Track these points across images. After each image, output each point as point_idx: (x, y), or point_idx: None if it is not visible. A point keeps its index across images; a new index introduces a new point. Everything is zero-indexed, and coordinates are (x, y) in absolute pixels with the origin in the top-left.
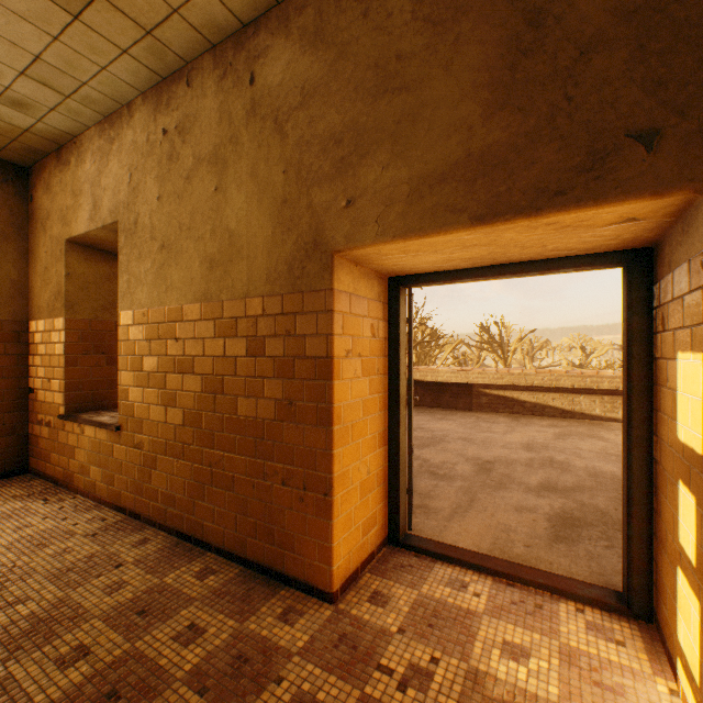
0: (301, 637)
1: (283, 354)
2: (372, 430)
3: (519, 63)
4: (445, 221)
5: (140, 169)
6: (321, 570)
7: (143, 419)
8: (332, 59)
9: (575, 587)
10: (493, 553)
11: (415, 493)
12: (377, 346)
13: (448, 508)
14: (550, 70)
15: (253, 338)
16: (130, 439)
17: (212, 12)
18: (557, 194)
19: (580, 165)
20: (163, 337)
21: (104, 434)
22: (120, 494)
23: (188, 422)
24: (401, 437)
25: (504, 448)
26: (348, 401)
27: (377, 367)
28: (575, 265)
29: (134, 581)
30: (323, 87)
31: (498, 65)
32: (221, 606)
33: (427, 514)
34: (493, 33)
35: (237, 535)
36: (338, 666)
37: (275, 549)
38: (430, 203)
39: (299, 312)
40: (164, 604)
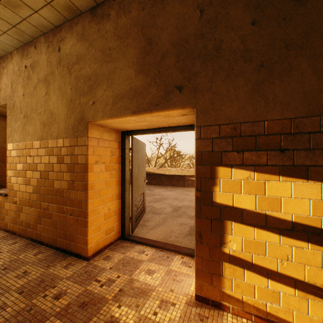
0: (70, 273)
1: (71, 162)
2: (112, 193)
3: (145, 57)
4: (124, 112)
5: (15, 82)
6: (84, 248)
7: (17, 190)
8: (87, 46)
9: (184, 249)
10: (162, 240)
11: (142, 220)
12: (115, 159)
13: (153, 225)
14: (154, 61)
15: (59, 156)
16: (11, 200)
17: (41, 21)
18: (156, 105)
19: (162, 96)
20: (25, 155)
21: (1, 198)
22: (7, 224)
23: (35, 191)
24: (126, 196)
25: (189, 201)
26: (97, 181)
27: (115, 167)
28: (182, 129)
29: (5, 258)
30: (84, 56)
31: (139, 57)
32: (40, 264)
33: (143, 227)
34: (138, 45)
35: (54, 237)
36: (80, 281)
37: (67, 242)
38: (119, 105)
39: (76, 145)
40: (16, 265)
